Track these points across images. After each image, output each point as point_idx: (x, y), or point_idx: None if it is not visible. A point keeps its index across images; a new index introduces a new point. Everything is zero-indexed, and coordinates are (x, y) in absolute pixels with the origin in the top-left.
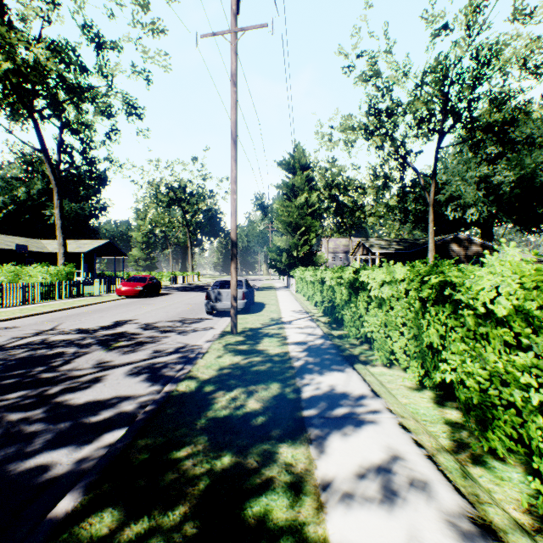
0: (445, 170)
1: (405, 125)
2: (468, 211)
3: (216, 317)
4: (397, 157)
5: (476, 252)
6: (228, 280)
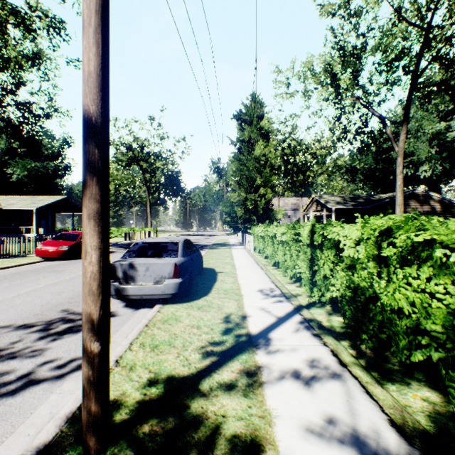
0: (394, 130)
1: (368, 71)
2: (421, 168)
3: (128, 309)
4: (364, 102)
5: (433, 208)
6: (155, 242)
